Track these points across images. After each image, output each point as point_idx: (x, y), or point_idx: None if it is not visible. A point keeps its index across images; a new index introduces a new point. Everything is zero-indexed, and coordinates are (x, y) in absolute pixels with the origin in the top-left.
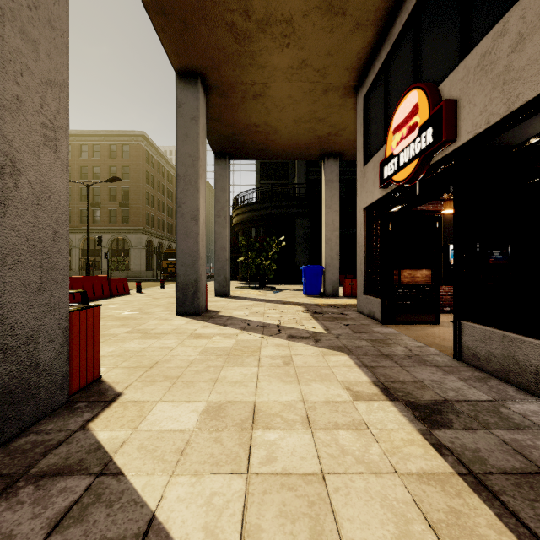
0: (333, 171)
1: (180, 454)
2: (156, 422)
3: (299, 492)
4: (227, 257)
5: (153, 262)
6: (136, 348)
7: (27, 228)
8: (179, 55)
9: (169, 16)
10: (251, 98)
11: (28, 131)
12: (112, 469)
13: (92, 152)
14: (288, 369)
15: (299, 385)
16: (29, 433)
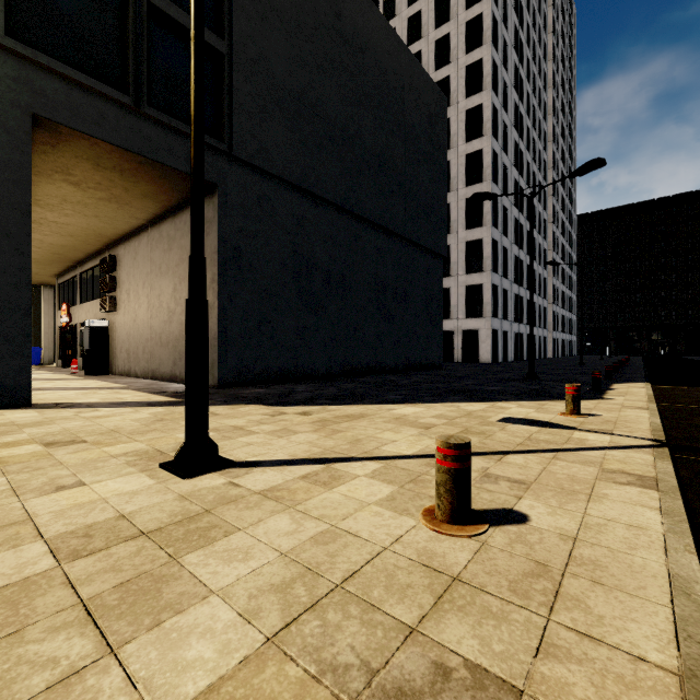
0: (50, 294)
1: None
2: None
3: None
4: None
5: None
6: None
7: None
8: None
9: None
10: None
11: None
12: None
13: None
14: None
15: None
16: None
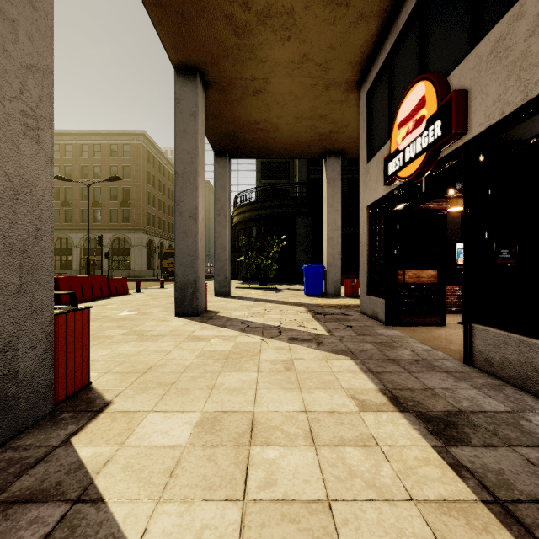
0: (335, 169)
1: (169, 475)
2: (145, 436)
3: (302, 525)
4: (227, 257)
5: (154, 262)
6: (130, 352)
7: (4, 224)
8: (177, 49)
9: (166, 8)
10: (251, 94)
11: (5, 118)
12: (92, 494)
13: (93, 151)
14: (289, 374)
15: (301, 393)
16: (6, 449)
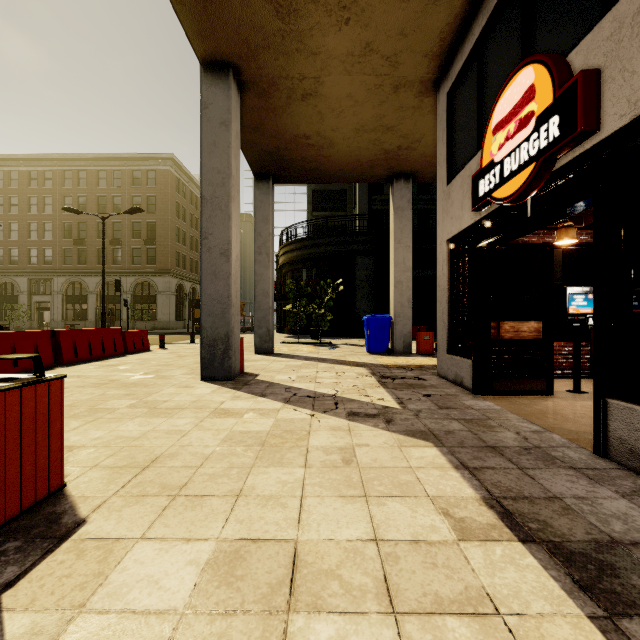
0: (404, 196)
1: None
2: (122, 590)
3: None
4: (270, 305)
5: (185, 311)
6: (133, 433)
7: None
8: (203, 37)
9: None
10: (299, 98)
11: None
12: None
13: (112, 179)
14: (349, 472)
15: (367, 504)
16: None
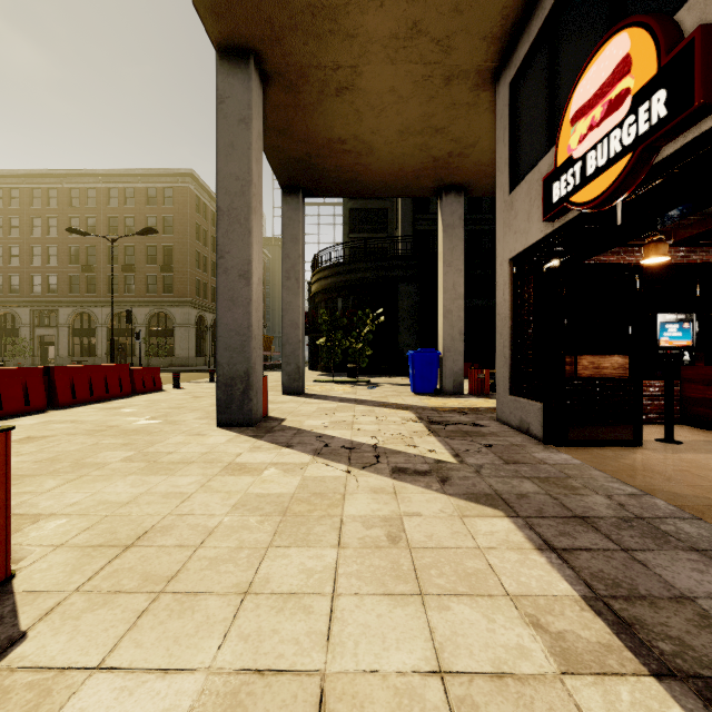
0: (455, 212)
1: None
2: None
3: None
4: (300, 338)
5: (206, 346)
6: (121, 497)
7: None
8: (218, 16)
9: None
10: (332, 93)
11: None
12: None
13: (124, 198)
14: (396, 555)
15: (423, 608)
16: None
